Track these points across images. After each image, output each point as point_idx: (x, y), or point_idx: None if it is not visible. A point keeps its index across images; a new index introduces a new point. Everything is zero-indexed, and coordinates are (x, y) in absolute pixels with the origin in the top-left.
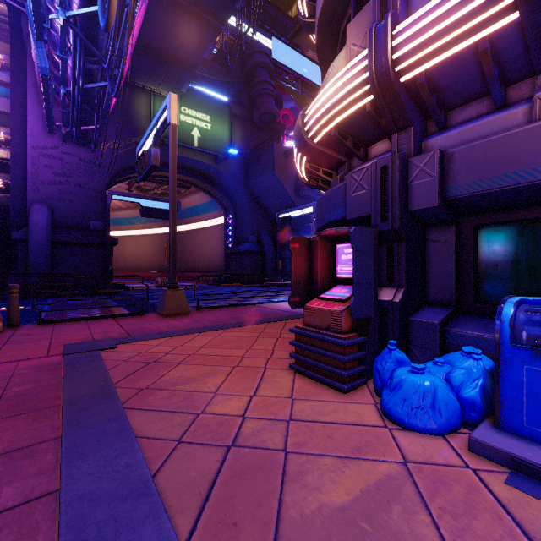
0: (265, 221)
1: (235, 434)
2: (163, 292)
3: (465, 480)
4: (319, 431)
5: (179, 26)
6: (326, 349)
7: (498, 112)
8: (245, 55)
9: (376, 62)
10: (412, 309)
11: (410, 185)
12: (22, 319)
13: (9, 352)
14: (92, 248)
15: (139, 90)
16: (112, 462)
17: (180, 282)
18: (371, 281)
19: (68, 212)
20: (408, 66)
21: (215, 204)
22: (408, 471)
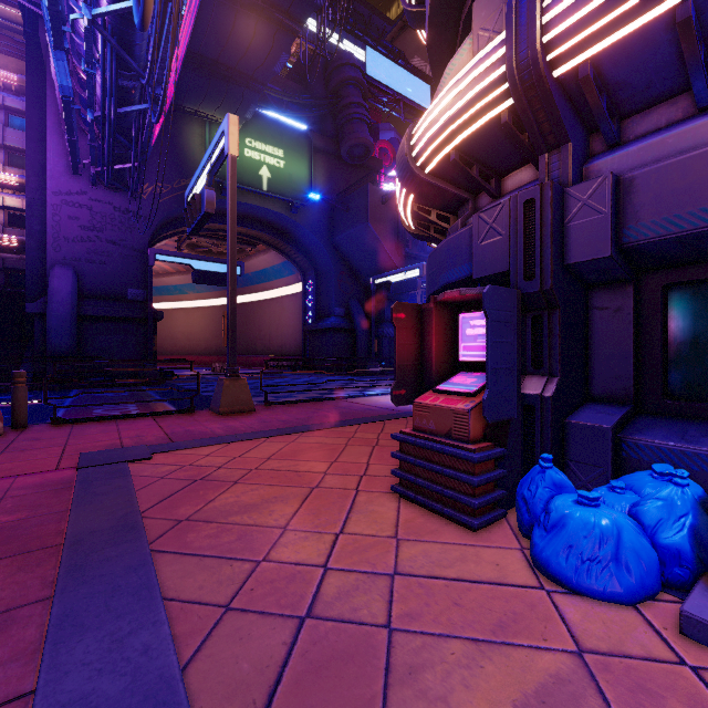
0: (356, 289)
1: (312, 596)
2: (219, 382)
3: (683, 688)
4: (439, 594)
5: (242, 30)
6: (446, 465)
7: (701, 115)
8: (330, 69)
9: (518, 48)
10: (569, 407)
11: (567, 227)
12: (34, 418)
13: (6, 464)
14: (130, 324)
15: (191, 116)
16: (123, 643)
17: (245, 369)
18: (513, 367)
19: (98, 277)
20: (566, 52)
21: (290, 267)
22: (587, 668)
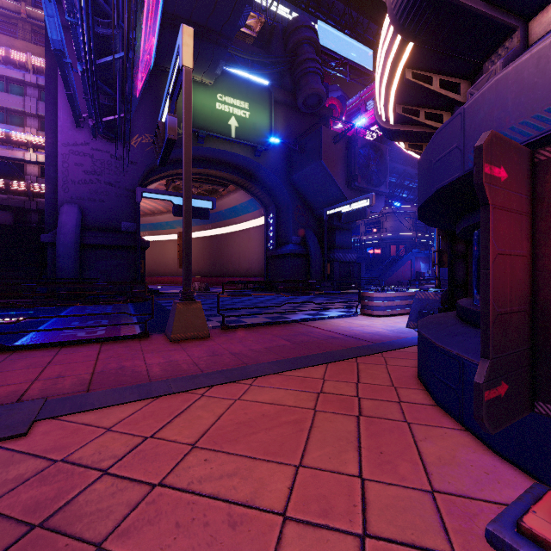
0: (310, 220)
1: None
2: (173, 306)
3: None
4: None
5: None
6: None
7: None
8: (288, 32)
9: None
10: None
11: None
12: (3, 338)
13: None
14: (123, 251)
15: None
16: None
17: (219, 288)
18: None
19: (98, 213)
20: None
21: (255, 204)
22: None
